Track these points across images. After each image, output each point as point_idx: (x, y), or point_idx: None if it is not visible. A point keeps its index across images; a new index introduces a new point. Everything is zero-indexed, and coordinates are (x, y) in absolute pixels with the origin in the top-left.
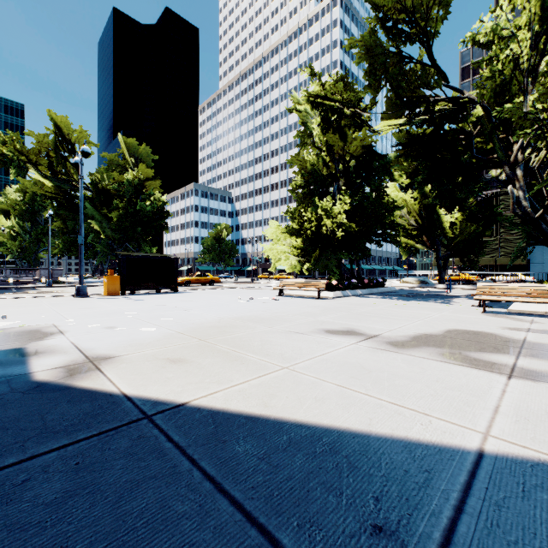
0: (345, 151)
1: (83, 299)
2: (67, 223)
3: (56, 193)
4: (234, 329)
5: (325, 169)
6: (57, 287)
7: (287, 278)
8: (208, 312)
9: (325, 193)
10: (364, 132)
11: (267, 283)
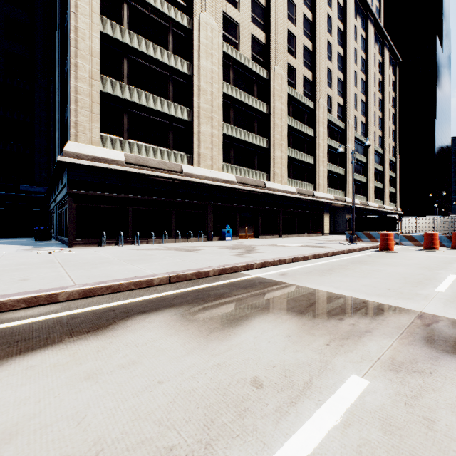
0: None
1: None
2: None
3: None
4: None
5: None
6: None
7: None
8: None
9: None
10: None
11: None
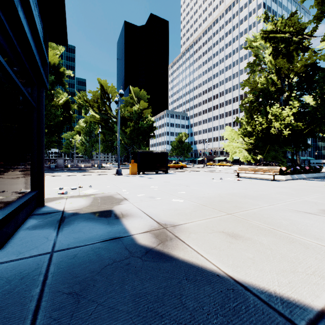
0: (290, 71)
1: (120, 176)
2: (105, 136)
3: (101, 121)
4: (242, 204)
5: (273, 86)
6: (103, 169)
7: (226, 165)
8: (204, 189)
9: (269, 105)
10: (310, 52)
11: (215, 168)
